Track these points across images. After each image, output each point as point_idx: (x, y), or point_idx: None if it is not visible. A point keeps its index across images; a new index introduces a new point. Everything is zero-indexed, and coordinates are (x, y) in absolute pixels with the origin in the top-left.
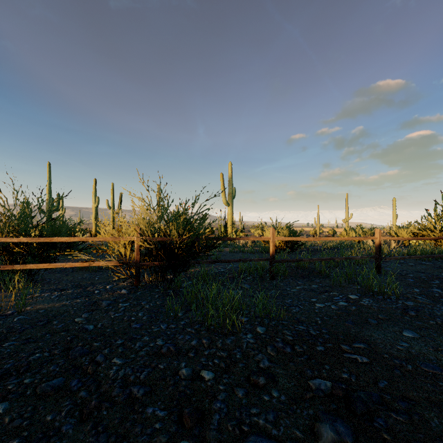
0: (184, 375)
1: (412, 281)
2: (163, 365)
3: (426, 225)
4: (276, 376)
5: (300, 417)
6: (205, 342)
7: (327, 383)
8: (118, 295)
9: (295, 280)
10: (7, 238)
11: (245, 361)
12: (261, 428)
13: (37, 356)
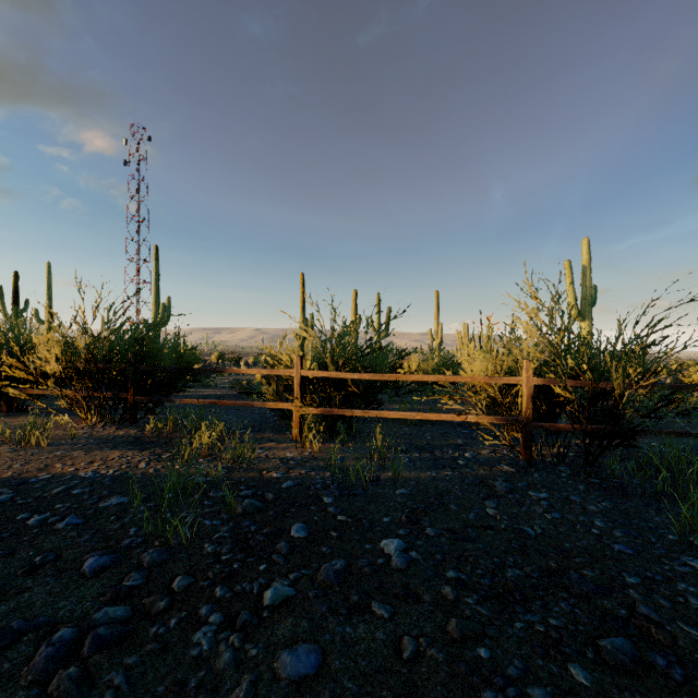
0: None
1: None
2: None
3: None
4: None
5: None
6: None
7: None
8: (502, 474)
9: None
10: (346, 373)
11: None
12: None
13: (511, 571)
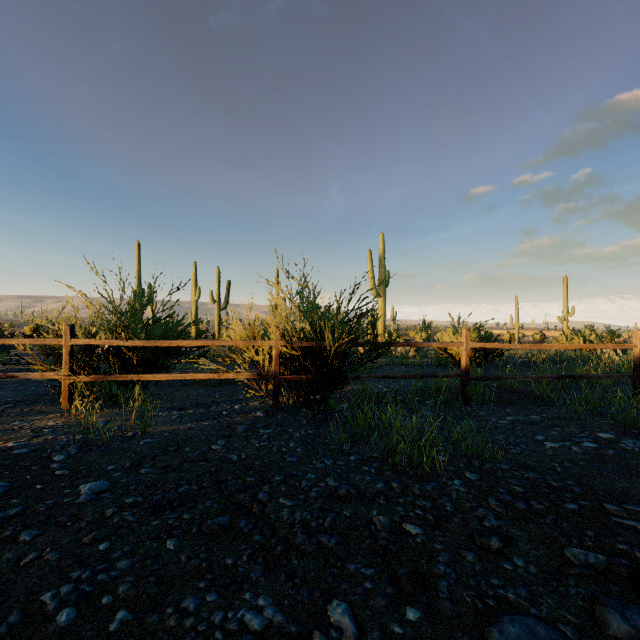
0: (380, 526)
1: None
2: (349, 512)
3: None
4: (513, 539)
5: (567, 596)
6: (395, 486)
7: (597, 554)
8: (253, 419)
9: (502, 408)
10: (120, 341)
11: (460, 516)
12: (514, 605)
13: (186, 488)
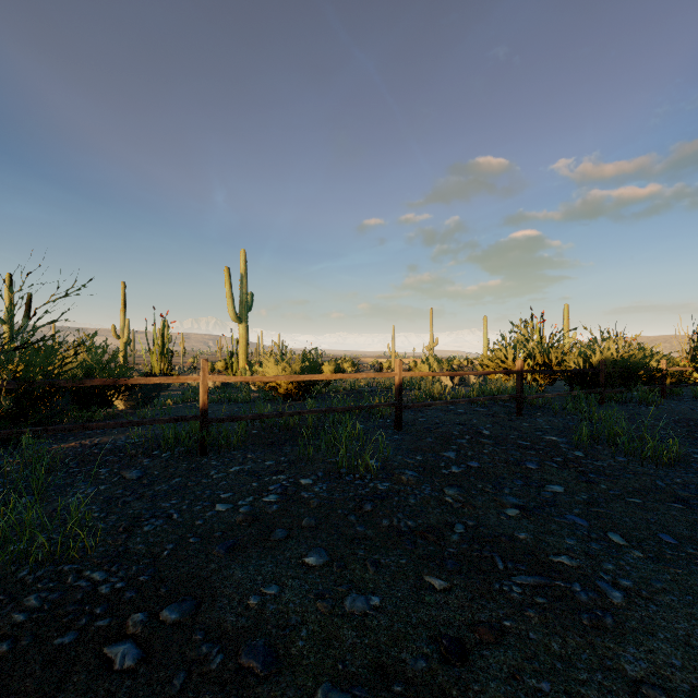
0: None
1: (431, 441)
2: None
3: (497, 354)
4: None
5: None
6: None
7: None
8: None
9: (248, 453)
10: None
11: None
12: None
13: None
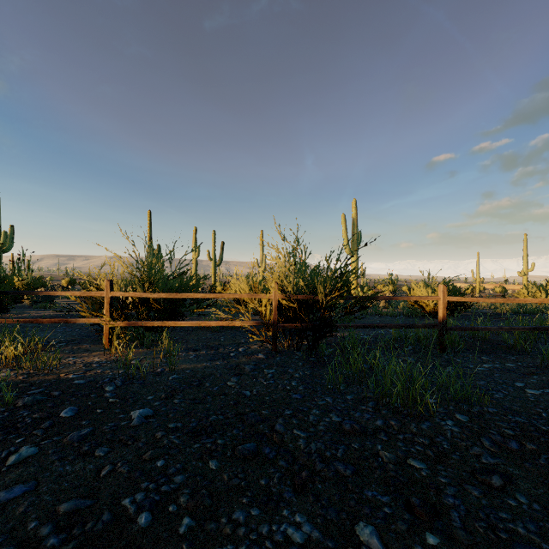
0: (386, 459)
1: None
2: (356, 445)
3: None
4: (512, 477)
5: None
6: (393, 423)
7: None
8: (256, 360)
9: (477, 356)
10: (148, 293)
11: (458, 453)
12: (524, 538)
13: (214, 417)
